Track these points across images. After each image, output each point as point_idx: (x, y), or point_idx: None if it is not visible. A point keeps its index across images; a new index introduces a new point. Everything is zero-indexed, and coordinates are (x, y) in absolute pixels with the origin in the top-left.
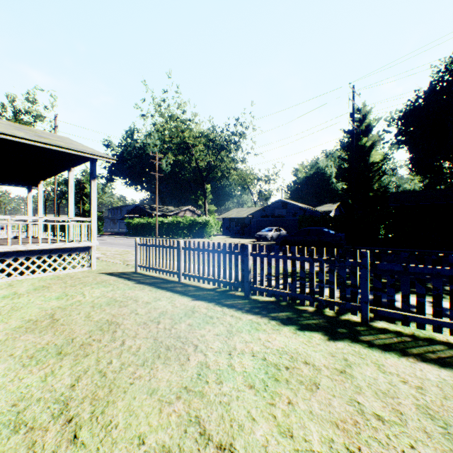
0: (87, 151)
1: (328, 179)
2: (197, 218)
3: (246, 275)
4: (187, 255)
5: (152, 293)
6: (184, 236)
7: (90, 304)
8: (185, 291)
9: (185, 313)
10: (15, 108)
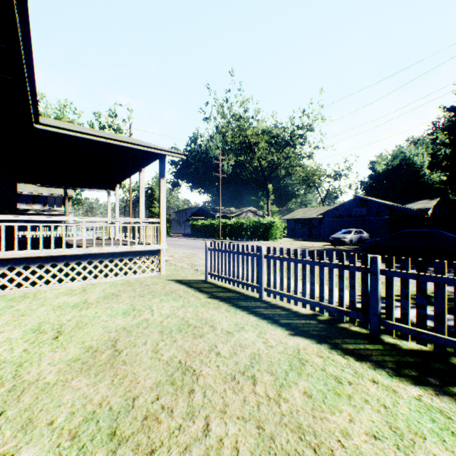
0: (156, 147)
1: (418, 170)
2: (261, 219)
3: (373, 304)
4: (270, 266)
5: (231, 315)
6: (247, 238)
7: (159, 326)
8: (273, 317)
9: (288, 362)
10: (100, 124)
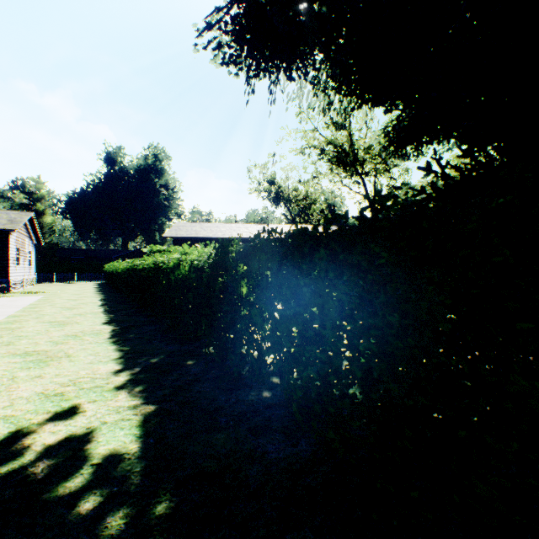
0: None
1: None
2: None
3: None
4: None
5: None
6: None
7: None
8: None
9: None
10: None
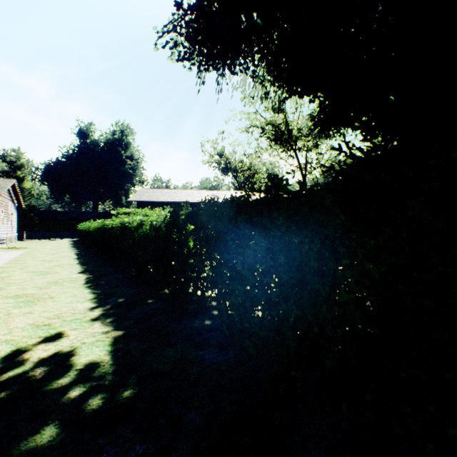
0: None
1: None
2: None
3: None
4: None
5: None
6: None
7: None
8: None
9: None
10: None
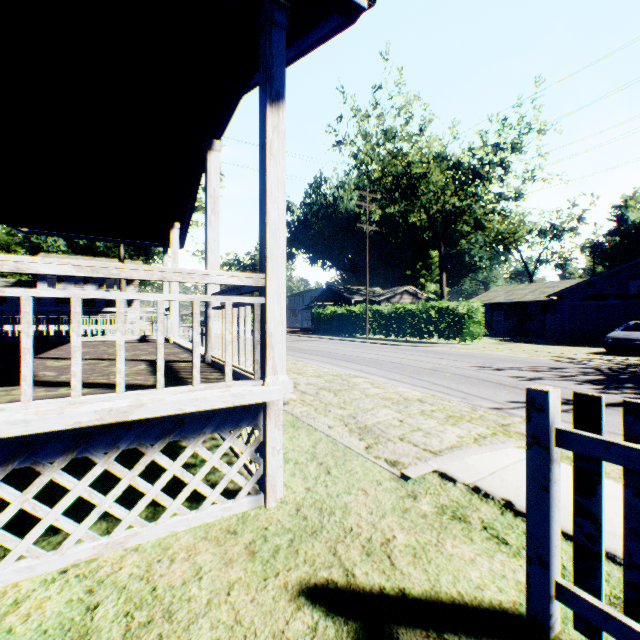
0: None
1: None
2: (446, 303)
3: None
4: None
5: None
6: (416, 336)
7: None
8: None
9: None
10: None
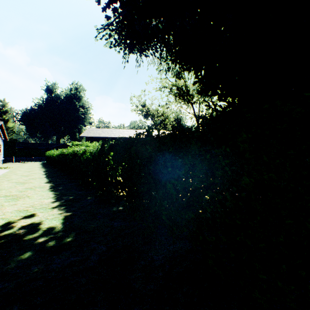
0: None
1: None
2: None
3: None
4: None
5: None
6: None
7: None
8: None
9: None
10: None
